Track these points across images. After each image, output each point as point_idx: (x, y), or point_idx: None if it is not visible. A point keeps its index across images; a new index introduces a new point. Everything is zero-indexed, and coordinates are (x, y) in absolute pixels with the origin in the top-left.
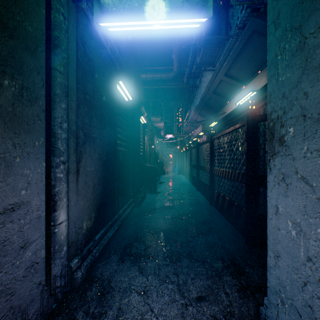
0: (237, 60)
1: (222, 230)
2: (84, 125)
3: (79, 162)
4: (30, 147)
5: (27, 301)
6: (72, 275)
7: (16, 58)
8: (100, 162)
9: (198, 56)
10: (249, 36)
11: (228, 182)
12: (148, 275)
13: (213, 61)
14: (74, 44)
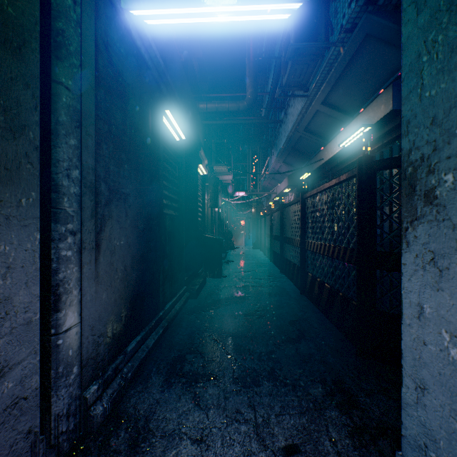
0: (342, 81)
1: (320, 334)
2: (109, 174)
3: (100, 232)
4: (12, 208)
5: None
6: (88, 411)
7: None
8: (135, 231)
9: (284, 74)
10: (360, 42)
11: (328, 262)
12: (209, 408)
13: (306, 82)
14: (91, 46)
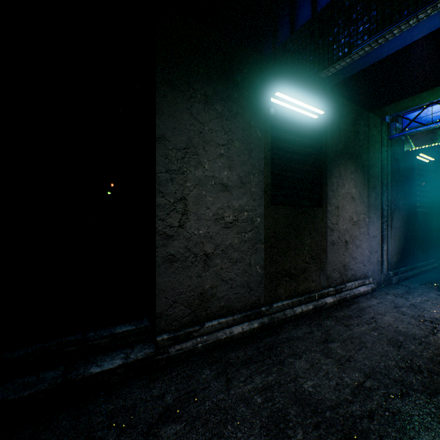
0: None
1: None
2: (393, 200)
3: (391, 221)
4: (377, 215)
5: (376, 272)
6: (389, 277)
7: (374, 184)
8: (402, 221)
9: None
10: None
11: None
12: None
13: None
14: (389, 160)
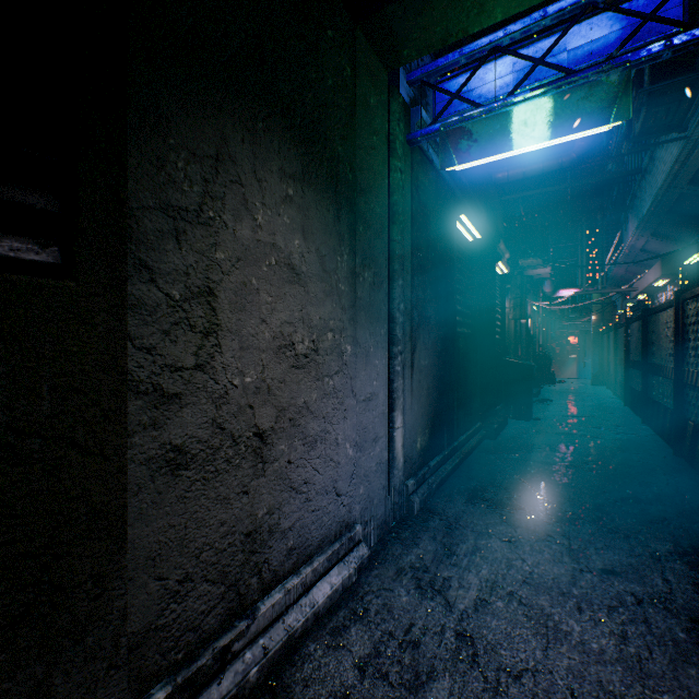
0: None
1: (691, 503)
2: (418, 301)
3: (413, 353)
4: (378, 336)
5: (376, 498)
6: (409, 497)
7: (371, 247)
8: (435, 353)
9: (635, 120)
10: None
11: None
12: (516, 527)
13: (679, 120)
14: (409, 198)
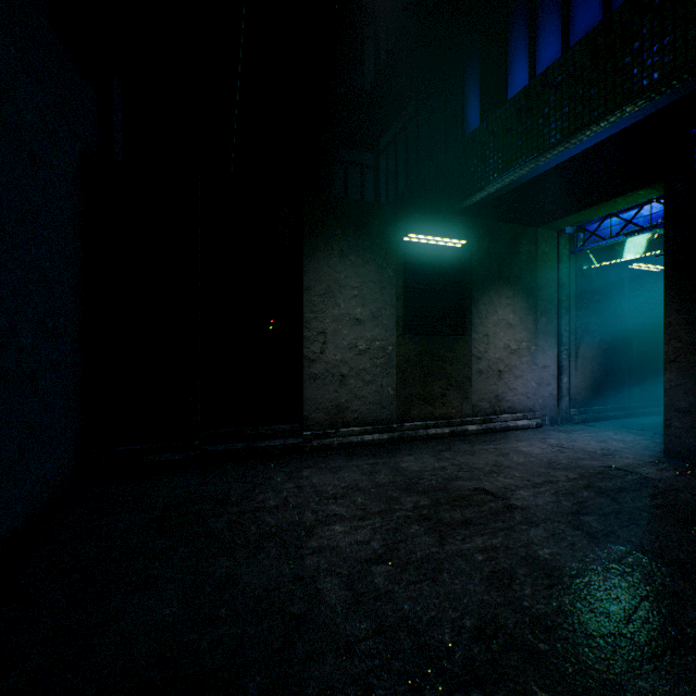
0: None
1: None
2: (581, 324)
3: (577, 350)
4: (550, 343)
5: (549, 408)
6: (571, 416)
7: (545, 308)
8: (599, 350)
9: None
10: None
11: None
12: (627, 432)
13: None
14: (573, 277)
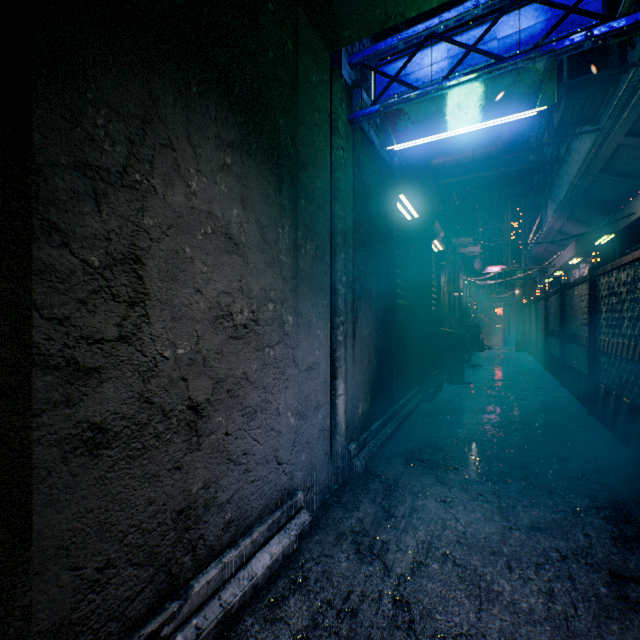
0: None
1: (605, 460)
2: (360, 274)
3: (355, 323)
4: (321, 307)
5: (319, 464)
6: (351, 461)
7: (313, 220)
8: (376, 323)
9: (555, 112)
10: None
11: (627, 367)
12: (450, 487)
13: (593, 114)
14: (350, 176)
